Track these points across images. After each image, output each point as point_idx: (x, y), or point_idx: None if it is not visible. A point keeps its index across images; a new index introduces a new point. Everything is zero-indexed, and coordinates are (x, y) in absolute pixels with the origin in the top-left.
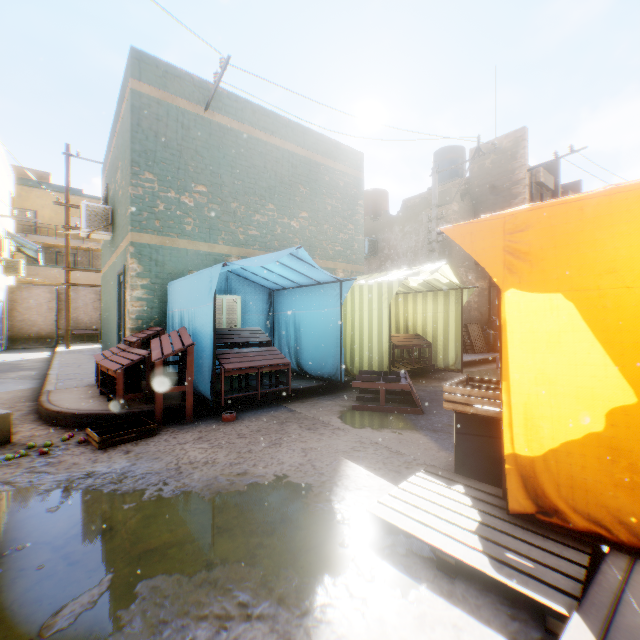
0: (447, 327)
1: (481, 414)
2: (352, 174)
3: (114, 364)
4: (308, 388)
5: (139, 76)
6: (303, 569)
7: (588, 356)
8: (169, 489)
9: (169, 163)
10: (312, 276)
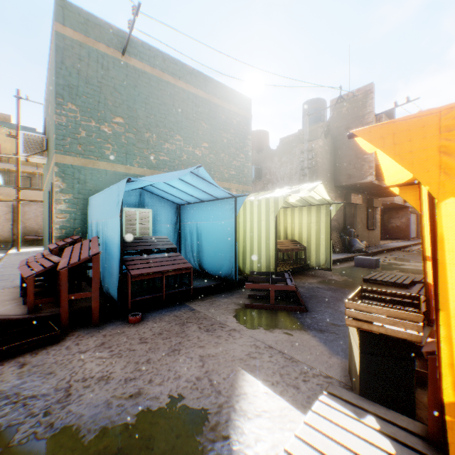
0: (319, 234)
1: (390, 335)
2: (243, 115)
3: (29, 271)
4: (208, 287)
5: (63, 21)
6: None
7: None
8: (48, 423)
9: (90, 97)
10: (211, 192)
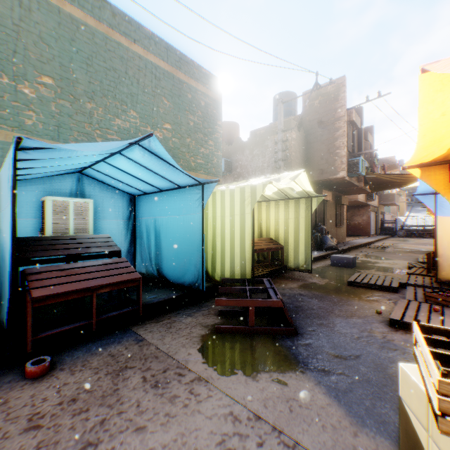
0: (298, 232)
1: None
2: (212, 97)
3: None
4: (166, 301)
5: None
6: None
7: None
8: None
9: (1, 43)
10: (170, 177)
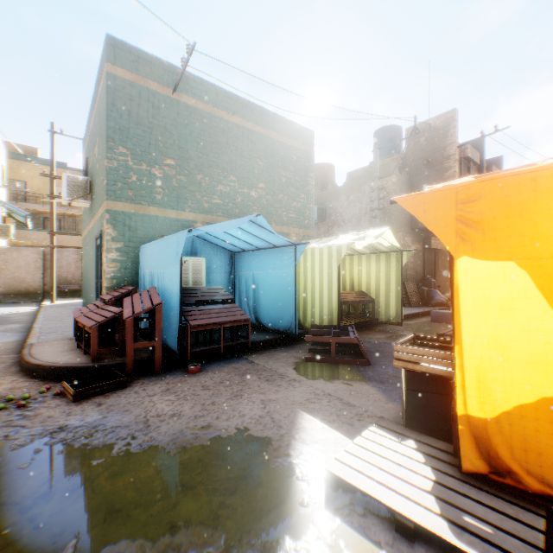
0: (388, 285)
1: (430, 372)
2: (304, 150)
3: (90, 321)
4: (266, 341)
5: (114, 60)
6: (265, 532)
7: (541, 323)
8: (137, 443)
9: (141, 139)
10: (269, 240)
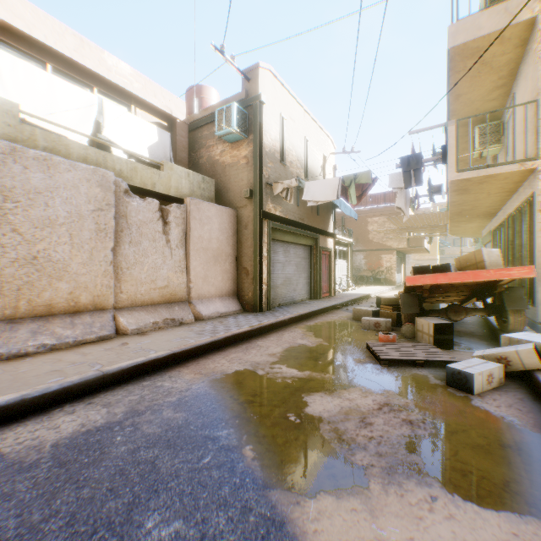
0: None
1: None
2: None
3: None
4: None
5: None
6: None
7: None
8: None
9: None
10: None
